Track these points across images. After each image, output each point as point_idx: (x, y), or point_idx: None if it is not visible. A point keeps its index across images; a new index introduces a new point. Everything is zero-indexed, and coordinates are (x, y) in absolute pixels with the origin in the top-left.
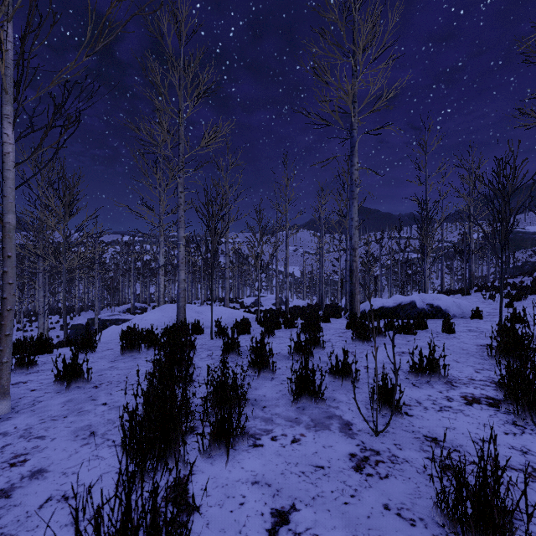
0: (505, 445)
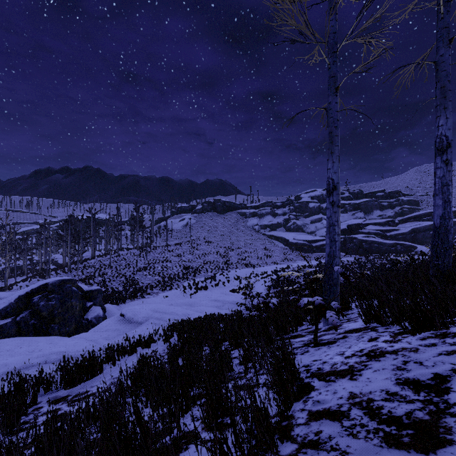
0: None
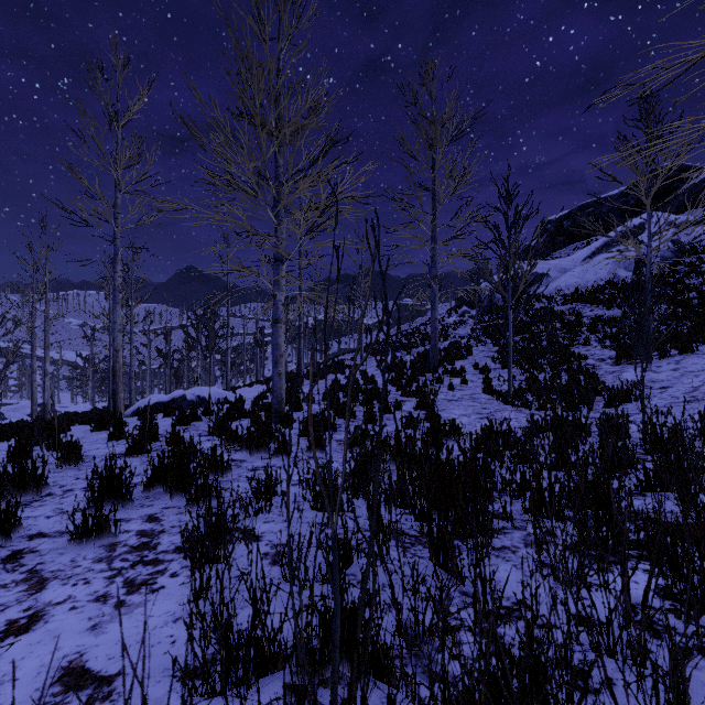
0: (119, 451)
